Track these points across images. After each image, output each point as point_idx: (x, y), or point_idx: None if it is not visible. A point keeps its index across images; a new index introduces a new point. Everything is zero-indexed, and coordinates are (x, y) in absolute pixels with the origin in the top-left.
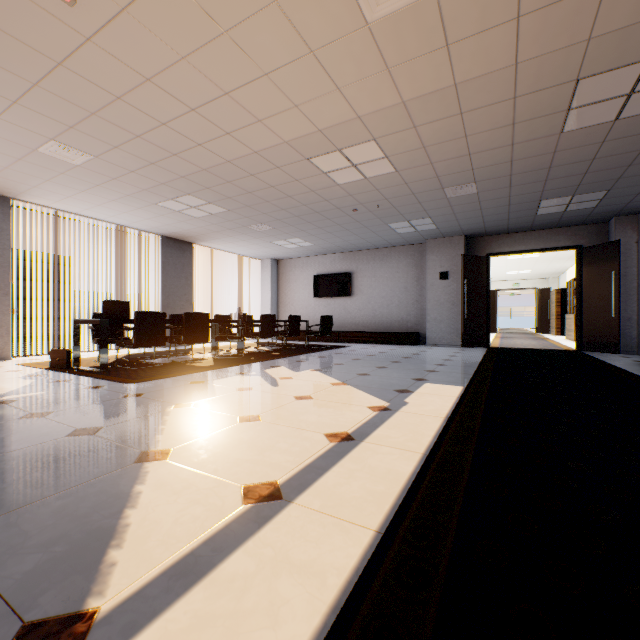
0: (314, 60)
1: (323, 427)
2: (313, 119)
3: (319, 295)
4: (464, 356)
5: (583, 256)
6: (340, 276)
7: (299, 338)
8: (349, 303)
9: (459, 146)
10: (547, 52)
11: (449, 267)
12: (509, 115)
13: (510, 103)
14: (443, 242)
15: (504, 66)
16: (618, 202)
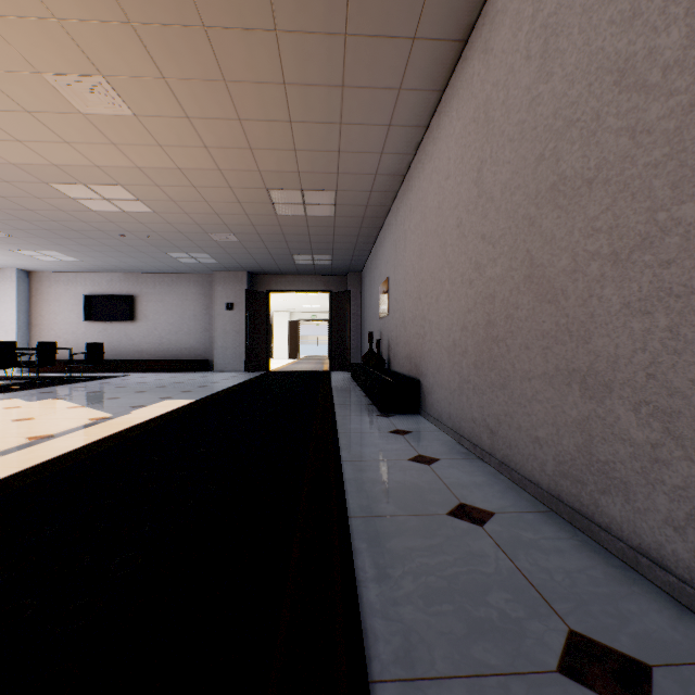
0: (32, 117)
1: (29, 434)
2: (44, 155)
3: (92, 319)
4: (235, 379)
5: (333, 299)
6: (121, 299)
7: (62, 369)
8: (132, 329)
9: (205, 207)
10: (238, 170)
11: (235, 299)
12: (233, 196)
13: (230, 190)
14: (230, 275)
15: (212, 168)
16: (344, 264)
